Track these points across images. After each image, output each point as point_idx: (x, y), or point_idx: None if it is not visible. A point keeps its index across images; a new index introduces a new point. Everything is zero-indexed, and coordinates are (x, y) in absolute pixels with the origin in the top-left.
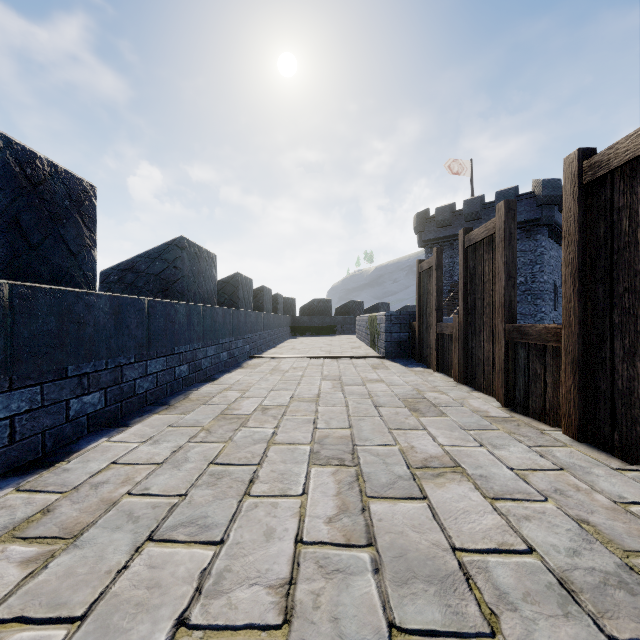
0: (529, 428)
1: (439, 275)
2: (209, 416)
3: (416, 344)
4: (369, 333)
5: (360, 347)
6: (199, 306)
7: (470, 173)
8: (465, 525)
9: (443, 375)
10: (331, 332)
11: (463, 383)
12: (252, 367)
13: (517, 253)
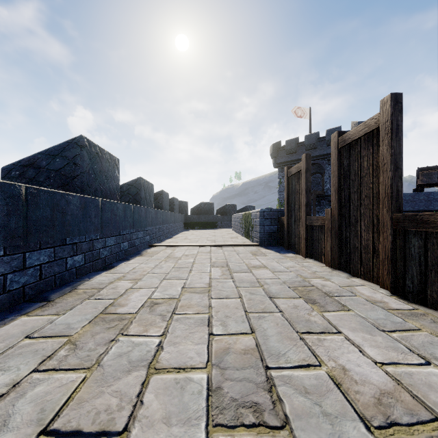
0: None
1: (308, 176)
2: (87, 316)
3: (285, 234)
4: (244, 226)
5: (237, 237)
6: (97, 199)
7: (309, 117)
8: None
9: (313, 260)
10: (213, 226)
11: (337, 268)
12: (150, 254)
13: None
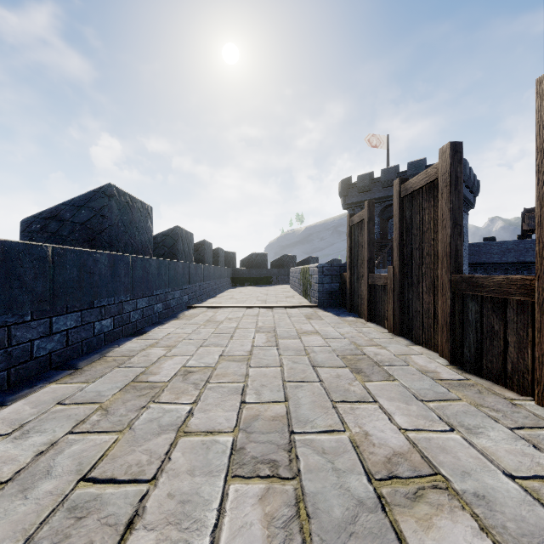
0: (491, 394)
1: (371, 227)
2: (118, 384)
3: (347, 294)
4: (302, 283)
5: (293, 296)
6: (127, 256)
7: (386, 146)
8: None
9: (376, 325)
10: (267, 282)
11: (399, 335)
12: (188, 318)
13: None
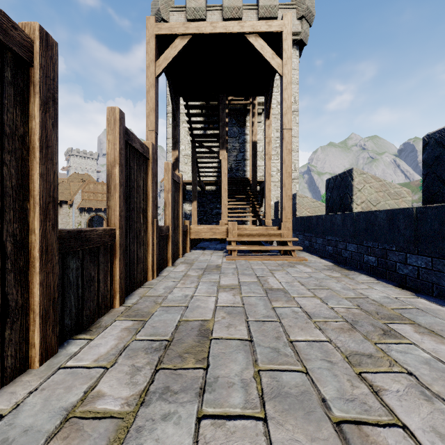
0: (123, 315)
1: None
2: (427, 324)
3: None
4: None
5: None
6: None
7: None
8: (231, 280)
9: None
10: None
11: None
12: None
13: None
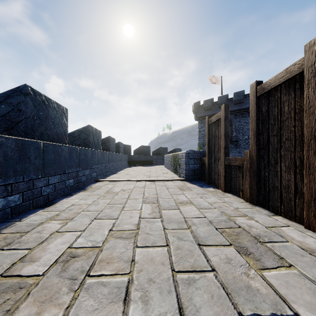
0: None
1: (226, 123)
2: None
3: (206, 171)
4: (173, 164)
5: (167, 173)
6: (38, 142)
7: (221, 83)
8: None
9: (232, 195)
10: (150, 164)
11: (255, 204)
12: (93, 189)
13: (244, 124)
